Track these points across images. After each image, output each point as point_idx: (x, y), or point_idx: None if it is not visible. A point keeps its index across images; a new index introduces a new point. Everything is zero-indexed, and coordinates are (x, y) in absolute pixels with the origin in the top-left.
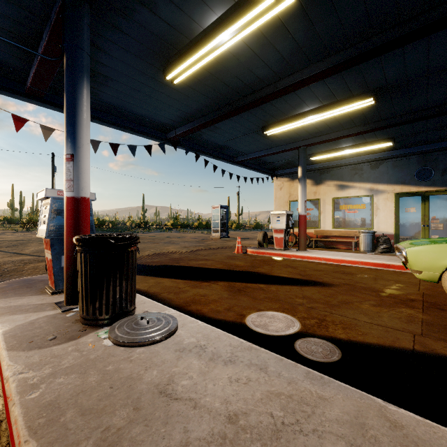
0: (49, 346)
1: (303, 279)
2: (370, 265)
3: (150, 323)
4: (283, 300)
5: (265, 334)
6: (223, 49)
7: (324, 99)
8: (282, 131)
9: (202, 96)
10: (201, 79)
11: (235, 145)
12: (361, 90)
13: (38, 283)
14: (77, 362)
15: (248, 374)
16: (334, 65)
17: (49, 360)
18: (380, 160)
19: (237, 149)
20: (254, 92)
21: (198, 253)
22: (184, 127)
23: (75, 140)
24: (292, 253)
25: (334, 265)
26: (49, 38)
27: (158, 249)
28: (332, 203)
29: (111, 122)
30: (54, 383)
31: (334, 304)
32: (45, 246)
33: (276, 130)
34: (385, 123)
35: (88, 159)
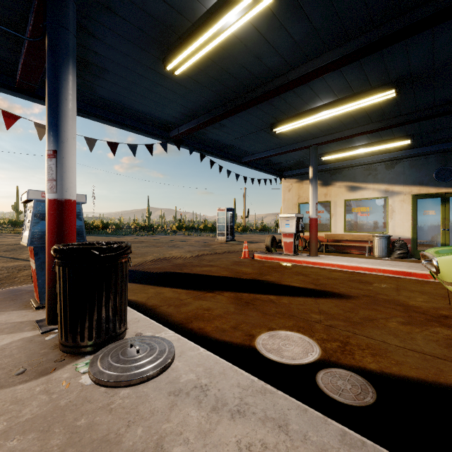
0: (13, 385)
1: (317, 289)
2: (389, 272)
3: (140, 353)
4: (298, 316)
5: (279, 363)
6: (229, 32)
7: (339, 92)
8: (292, 129)
9: (207, 90)
10: (205, 70)
11: (241, 144)
12: (381, 81)
13: (25, 294)
14: (42, 411)
15: (263, 436)
16: (354, 50)
17: (7, 407)
18: (396, 160)
19: (243, 148)
20: (263, 84)
21: (203, 259)
22: (187, 125)
23: (58, 134)
24: (302, 259)
25: (349, 273)
26: (35, 22)
27: (161, 254)
28: (343, 205)
29: (109, 119)
30: (2, 448)
31: (356, 321)
32: (30, 254)
33: (285, 128)
34: (405, 118)
35: (74, 156)
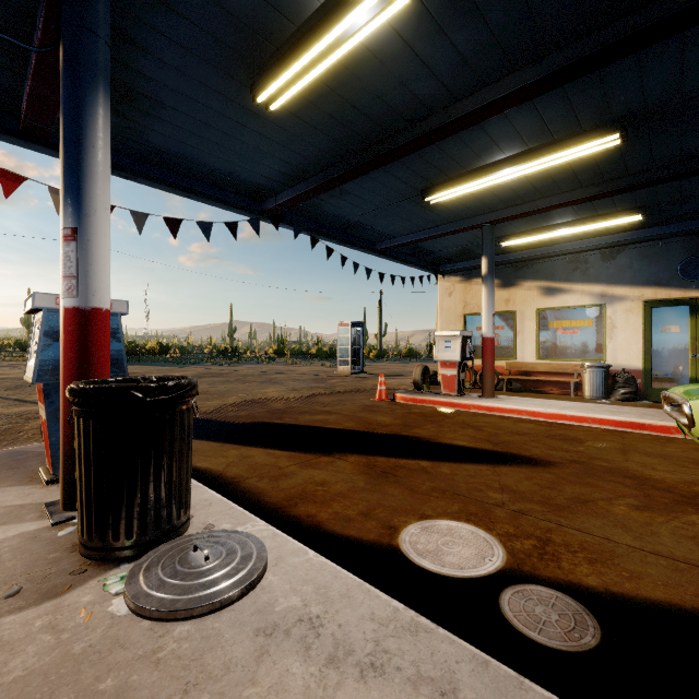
0: None
1: (496, 450)
2: (609, 424)
3: (211, 560)
4: (466, 495)
5: (438, 575)
6: (357, 40)
7: (531, 138)
8: (455, 197)
9: (321, 135)
10: (318, 104)
11: (375, 222)
12: (598, 120)
13: (32, 459)
14: (42, 663)
15: None
16: (557, 70)
17: None
18: (618, 247)
19: (378, 228)
20: (410, 126)
21: (315, 401)
22: (290, 191)
23: (81, 202)
24: (471, 402)
25: (546, 424)
26: (46, 24)
27: (251, 393)
28: (535, 318)
29: (168, 183)
30: None
31: (560, 504)
32: (38, 396)
33: (445, 196)
34: (635, 180)
35: (106, 238)
